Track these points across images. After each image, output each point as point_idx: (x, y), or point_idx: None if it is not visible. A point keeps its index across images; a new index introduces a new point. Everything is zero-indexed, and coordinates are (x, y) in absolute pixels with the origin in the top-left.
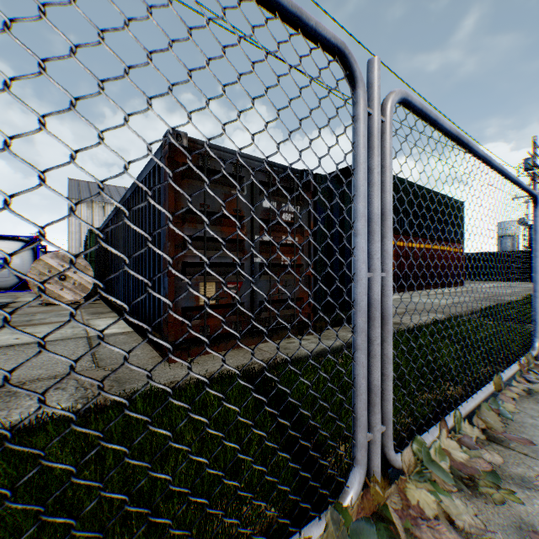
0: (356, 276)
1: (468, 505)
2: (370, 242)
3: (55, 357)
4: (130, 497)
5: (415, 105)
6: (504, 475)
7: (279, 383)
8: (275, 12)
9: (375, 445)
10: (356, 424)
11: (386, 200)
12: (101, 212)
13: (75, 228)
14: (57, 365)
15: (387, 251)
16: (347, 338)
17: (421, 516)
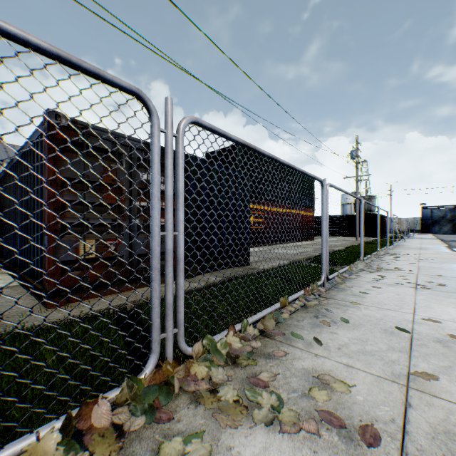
0: (152, 234)
1: (230, 372)
2: (165, 212)
3: None
4: None
5: (206, 126)
6: (261, 354)
7: (82, 302)
8: (79, 70)
9: (168, 341)
10: (152, 327)
11: (178, 186)
12: None
13: None
14: None
15: (179, 218)
16: (210, 280)
17: (194, 380)
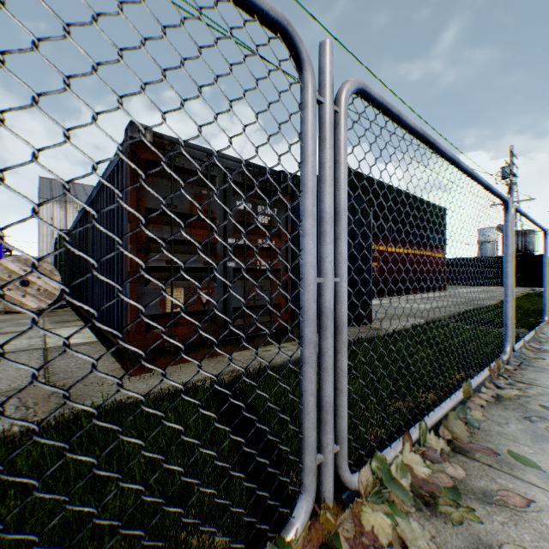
0: (304, 281)
1: (427, 526)
2: (321, 243)
3: (1, 372)
4: (50, 538)
5: (375, 98)
6: (466, 489)
7: (201, 407)
8: None
9: (326, 468)
10: (304, 446)
11: (340, 198)
12: (76, 213)
13: (47, 230)
14: (1, 381)
15: (341, 254)
16: None
17: (374, 544)
